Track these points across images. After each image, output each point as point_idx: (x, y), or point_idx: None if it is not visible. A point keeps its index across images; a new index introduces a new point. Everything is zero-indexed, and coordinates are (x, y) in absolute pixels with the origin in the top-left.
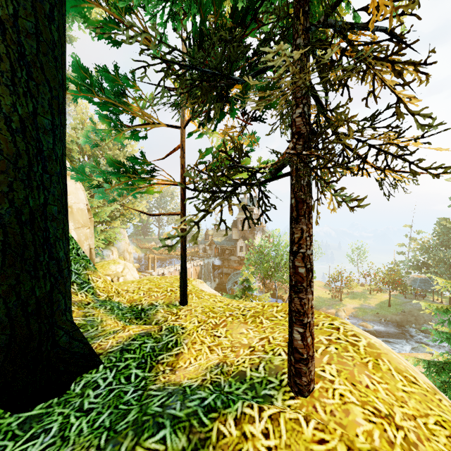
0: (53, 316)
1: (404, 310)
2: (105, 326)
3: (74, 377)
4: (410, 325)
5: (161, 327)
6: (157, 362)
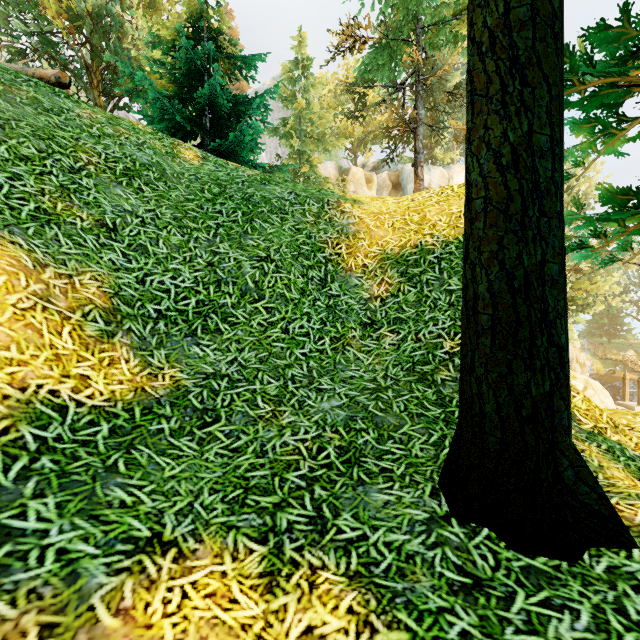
0: (554, 431)
1: None
2: (610, 478)
3: (585, 543)
4: None
5: None
6: None
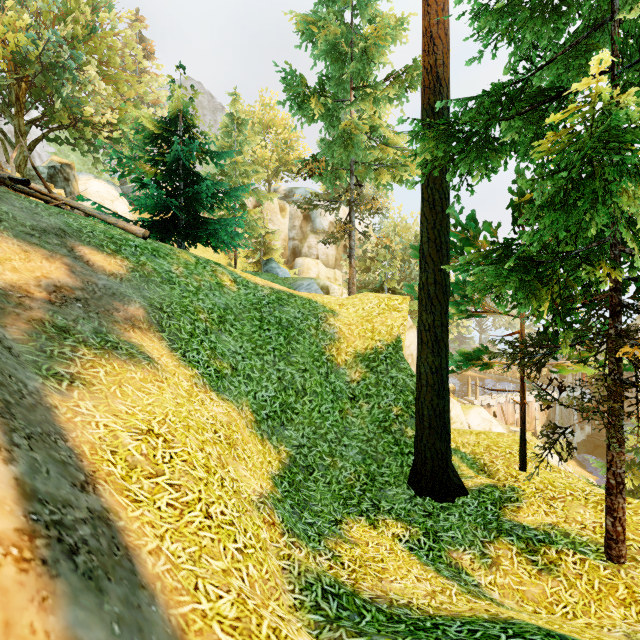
0: (447, 461)
1: None
2: (462, 470)
3: (456, 496)
4: None
5: (504, 484)
6: (504, 506)
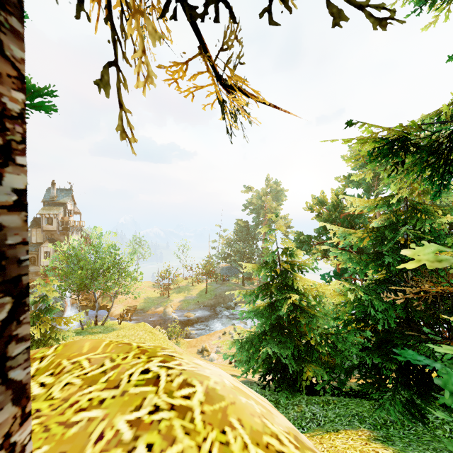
0: None
1: (216, 294)
2: None
3: None
4: (220, 305)
5: None
6: None
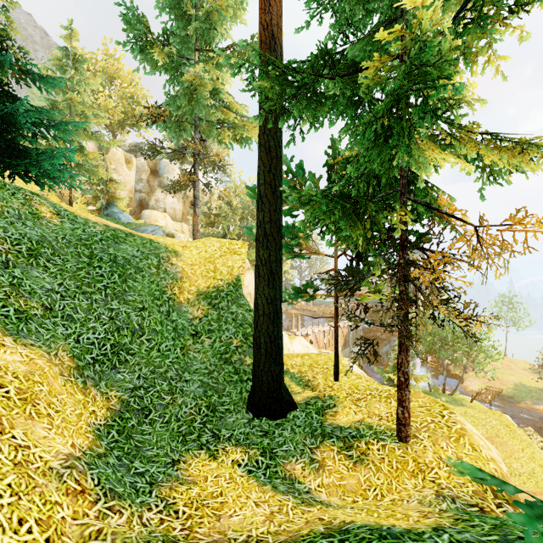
0: (281, 382)
1: None
2: (292, 388)
3: (288, 411)
4: None
5: (325, 394)
6: (325, 413)
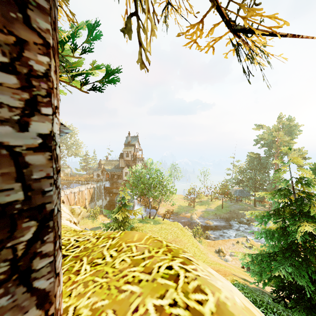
0: None
1: (230, 210)
2: None
3: None
4: (234, 219)
5: None
6: None
